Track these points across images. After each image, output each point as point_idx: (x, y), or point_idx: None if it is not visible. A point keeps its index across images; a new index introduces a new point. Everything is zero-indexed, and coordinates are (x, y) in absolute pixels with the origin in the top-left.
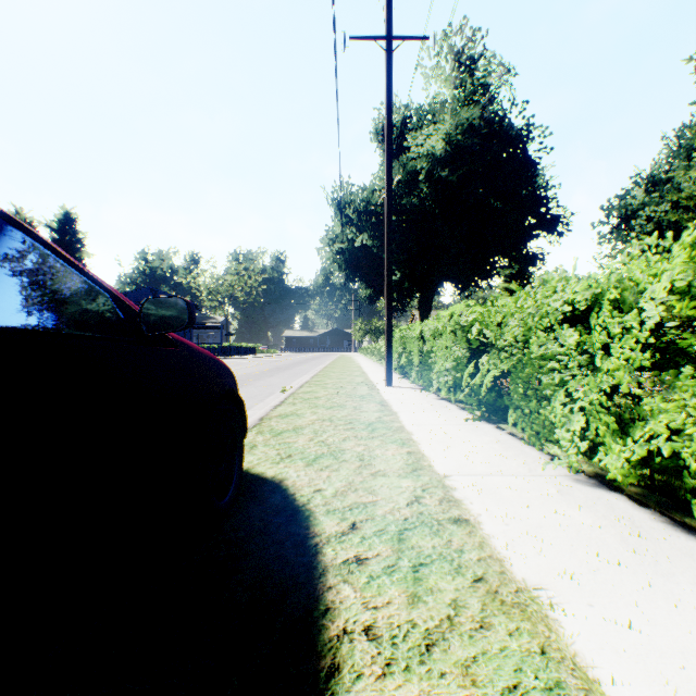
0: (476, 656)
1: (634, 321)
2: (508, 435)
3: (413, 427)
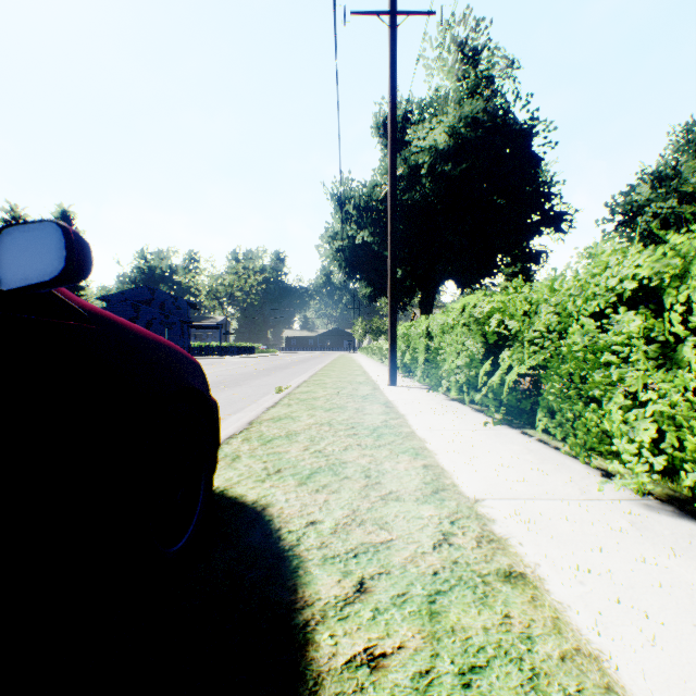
0: None
1: None
2: (539, 443)
3: (426, 433)
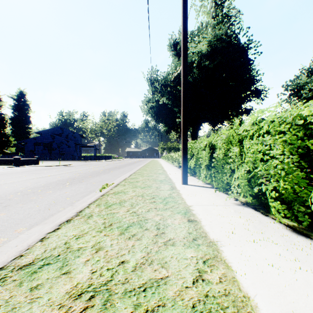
0: None
1: None
2: None
3: None
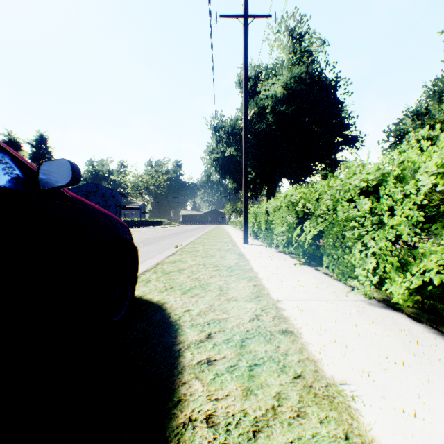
0: (293, 441)
1: (412, 189)
2: (323, 274)
3: (259, 269)
